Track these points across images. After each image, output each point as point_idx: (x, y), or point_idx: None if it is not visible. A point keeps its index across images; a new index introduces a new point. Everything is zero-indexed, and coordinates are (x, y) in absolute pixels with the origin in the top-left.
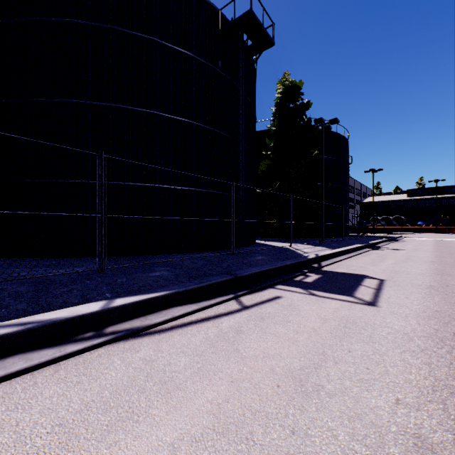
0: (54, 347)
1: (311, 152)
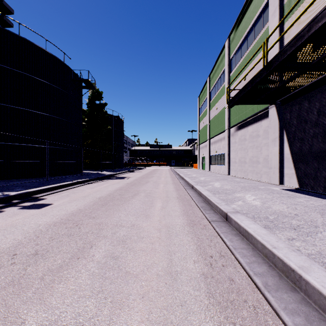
0: (82, 184)
1: (106, 126)
